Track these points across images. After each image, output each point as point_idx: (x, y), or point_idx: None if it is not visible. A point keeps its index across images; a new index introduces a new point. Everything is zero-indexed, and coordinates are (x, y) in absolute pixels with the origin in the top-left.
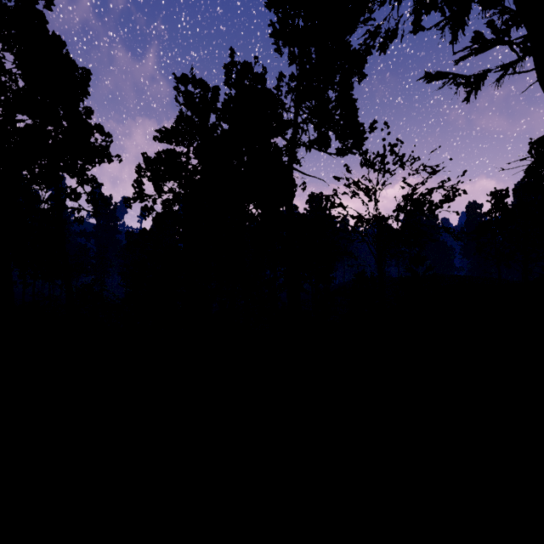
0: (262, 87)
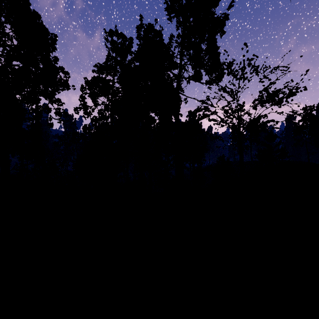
0: (159, 39)
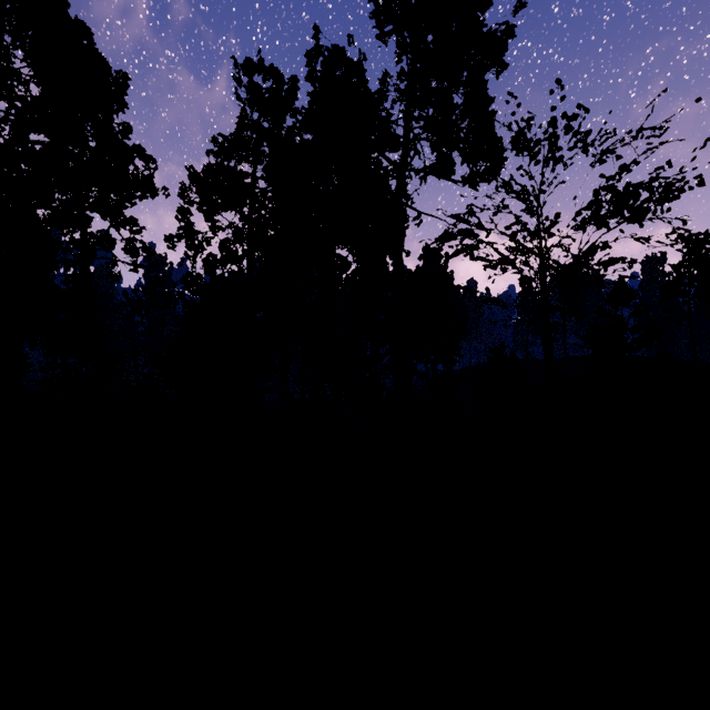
0: (359, 82)
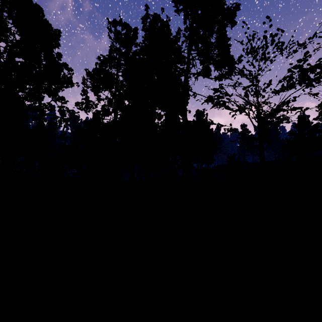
0: (166, 30)
